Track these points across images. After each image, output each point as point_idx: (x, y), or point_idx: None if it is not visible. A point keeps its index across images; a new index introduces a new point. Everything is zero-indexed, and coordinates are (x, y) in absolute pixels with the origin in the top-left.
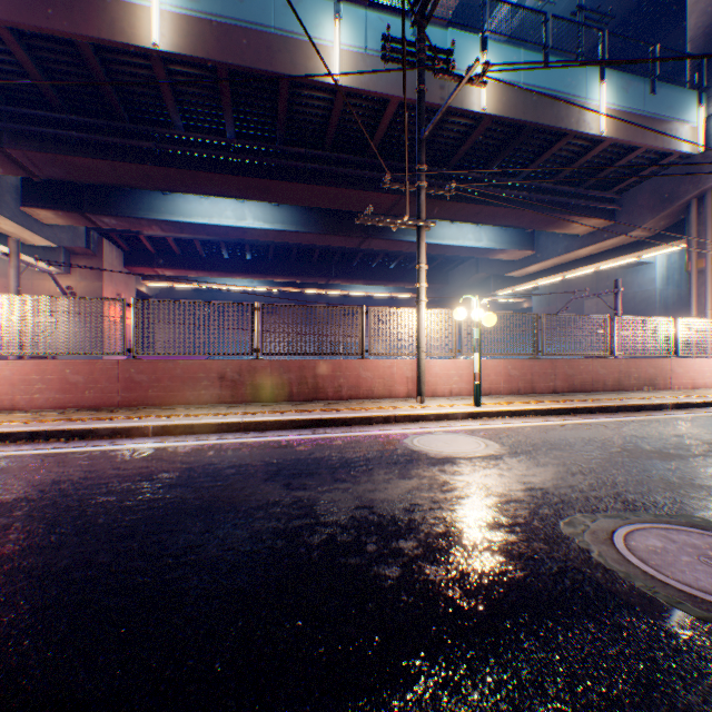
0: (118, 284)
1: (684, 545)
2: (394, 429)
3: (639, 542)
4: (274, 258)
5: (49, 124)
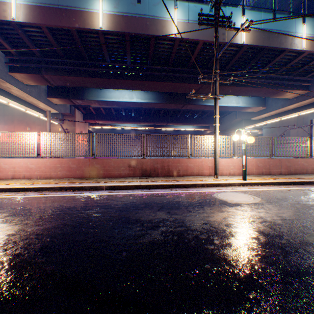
0: (81, 127)
1: None
2: (207, 190)
3: None
4: (143, 114)
5: (59, 64)
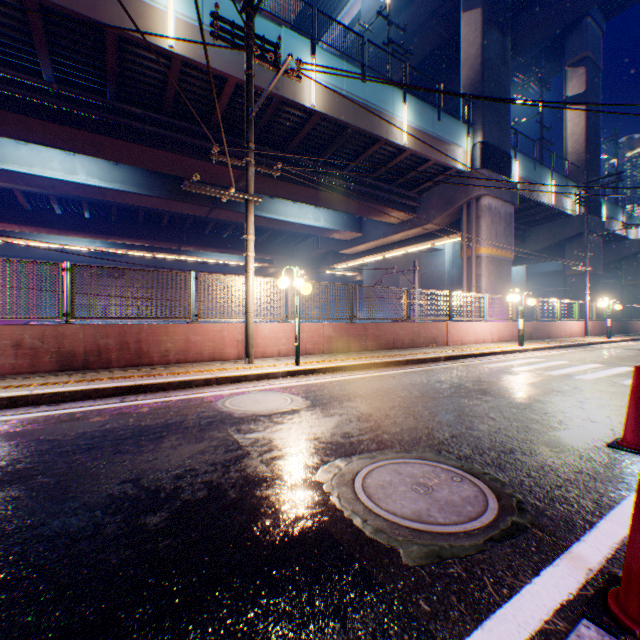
0: None
1: (406, 476)
2: (213, 391)
3: (374, 479)
4: (119, 219)
5: None
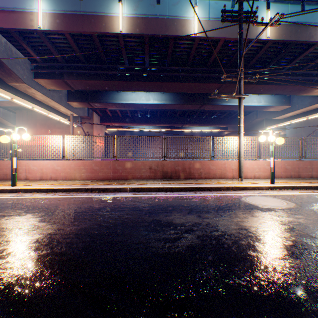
0: (98, 130)
1: None
2: (232, 193)
3: None
4: (159, 116)
5: (79, 68)
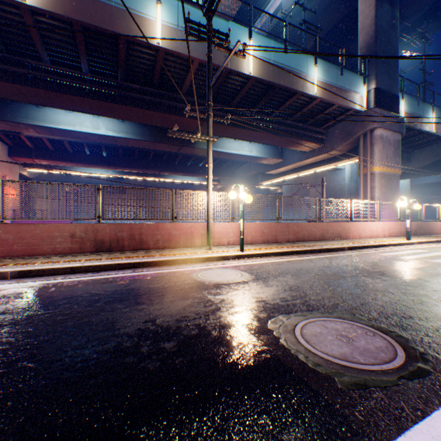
0: (3, 169)
1: (331, 329)
2: (188, 267)
3: (308, 330)
4: (123, 156)
5: None
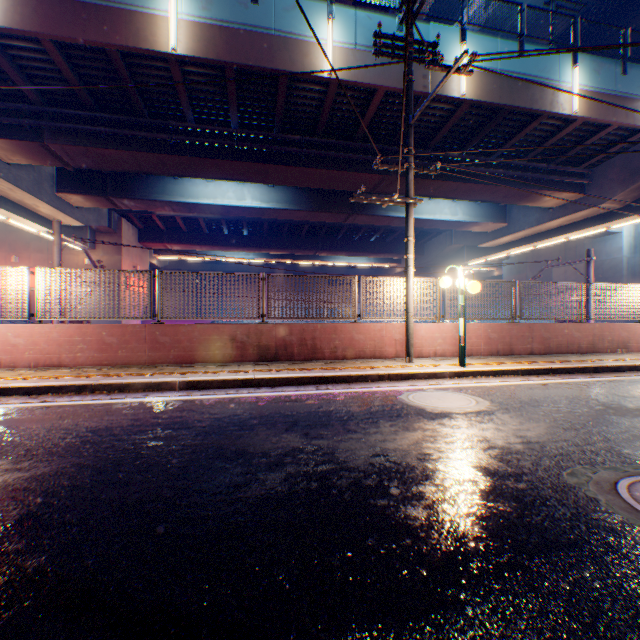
0: (134, 257)
1: None
2: (388, 387)
3: None
4: (267, 233)
5: (82, 121)
